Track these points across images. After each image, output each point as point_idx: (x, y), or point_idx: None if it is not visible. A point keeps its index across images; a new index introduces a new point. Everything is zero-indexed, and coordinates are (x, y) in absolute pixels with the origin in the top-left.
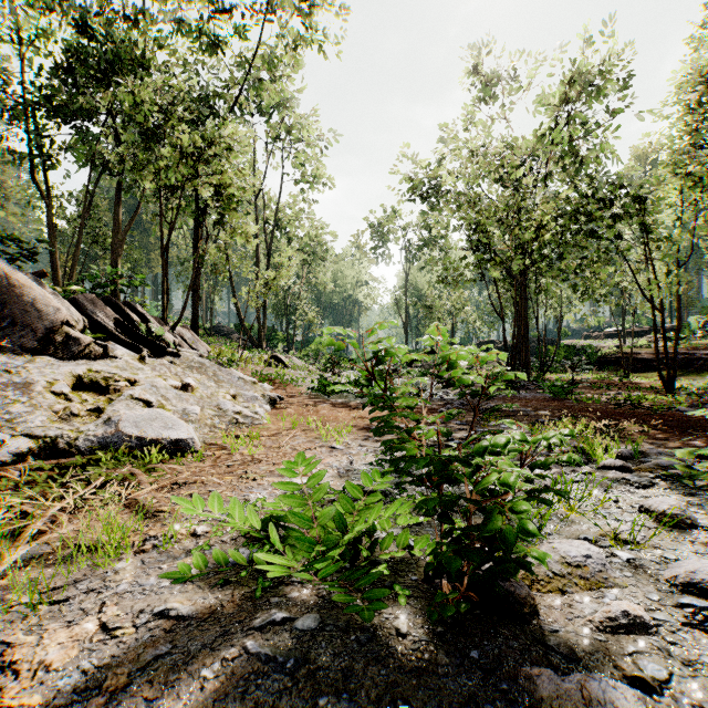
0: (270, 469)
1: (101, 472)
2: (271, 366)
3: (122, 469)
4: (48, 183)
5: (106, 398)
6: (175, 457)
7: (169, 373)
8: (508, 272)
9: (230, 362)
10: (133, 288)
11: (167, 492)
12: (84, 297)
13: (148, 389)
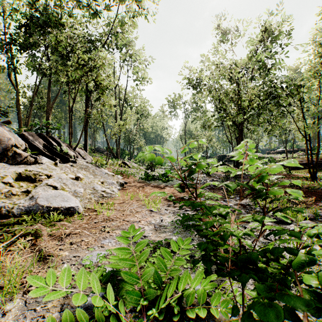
0: (117, 224)
1: (22, 228)
2: (122, 167)
3: (35, 226)
4: (16, 80)
5: (33, 185)
6: (67, 217)
7: (69, 171)
8: (233, 122)
9: (102, 165)
10: (59, 130)
11: (58, 241)
12: (28, 133)
13: (56, 180)
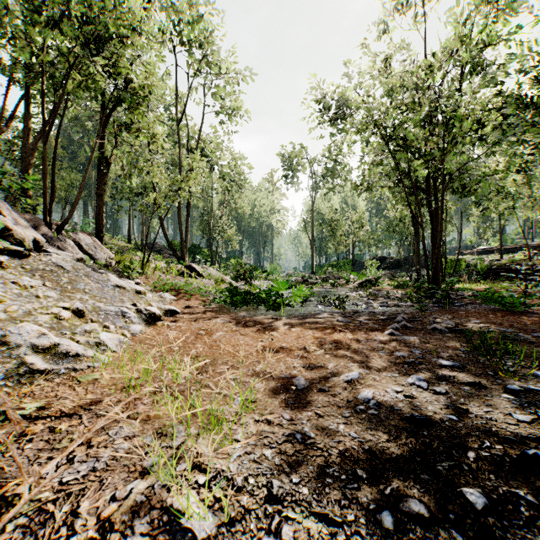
0: None
1: None
2: (184, 276)
3: None
4: None
5: None
6: None
7: None
8: (415, 186)
9: (129, 269)
10: (85, 213)
11: None
12: None
13: None
